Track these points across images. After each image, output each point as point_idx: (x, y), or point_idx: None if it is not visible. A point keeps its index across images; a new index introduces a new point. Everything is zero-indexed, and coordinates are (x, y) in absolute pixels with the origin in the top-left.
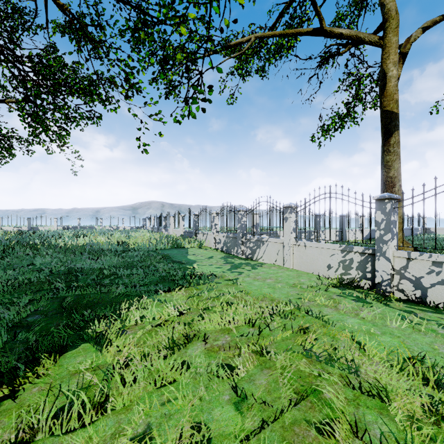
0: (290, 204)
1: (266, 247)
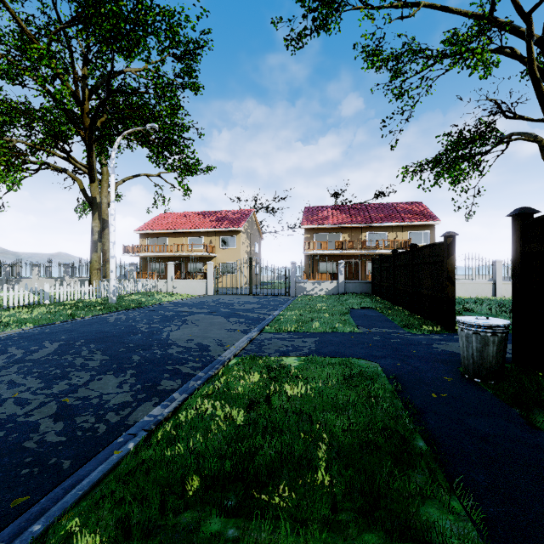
0: (36, 263)
1: (23, 283)
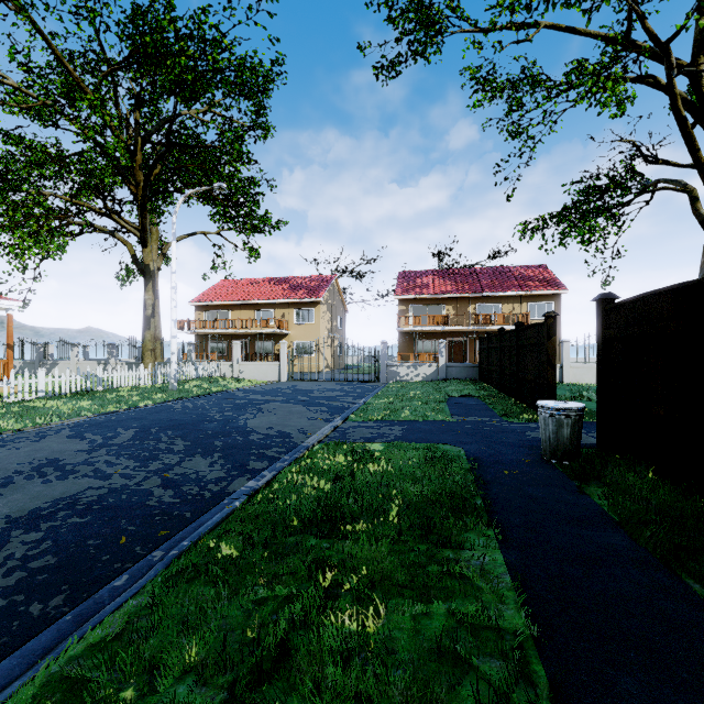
0: (75, 343)
1: (60, 366)
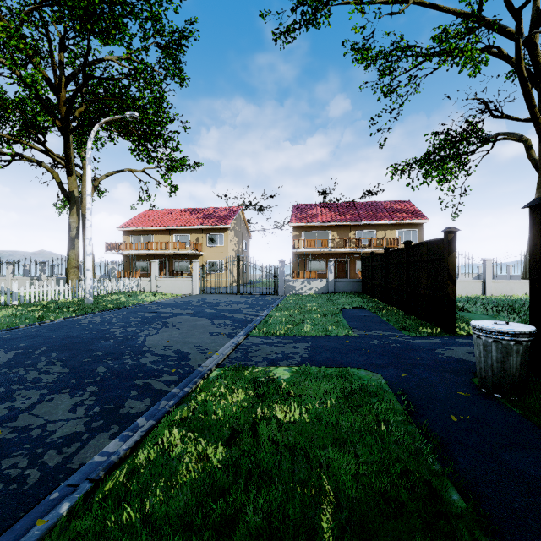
0: (9, 261)
1: None
